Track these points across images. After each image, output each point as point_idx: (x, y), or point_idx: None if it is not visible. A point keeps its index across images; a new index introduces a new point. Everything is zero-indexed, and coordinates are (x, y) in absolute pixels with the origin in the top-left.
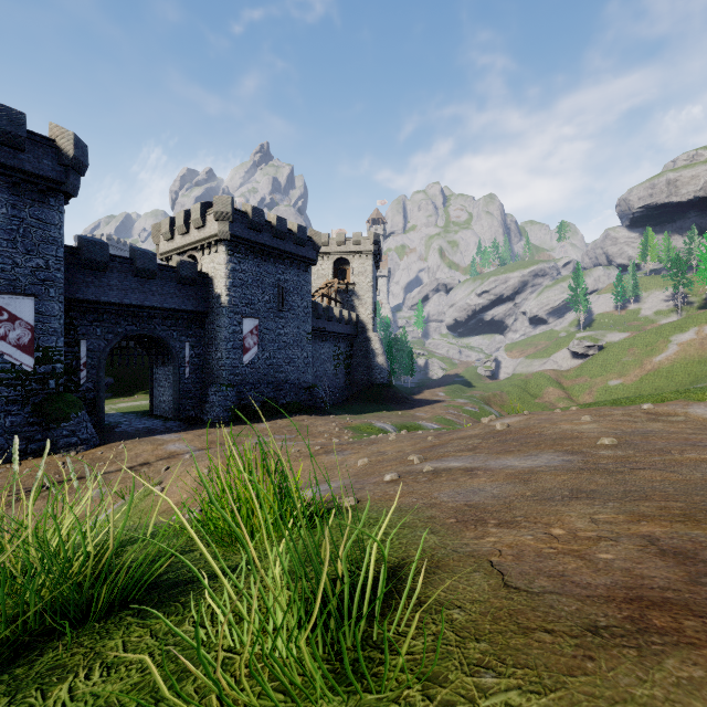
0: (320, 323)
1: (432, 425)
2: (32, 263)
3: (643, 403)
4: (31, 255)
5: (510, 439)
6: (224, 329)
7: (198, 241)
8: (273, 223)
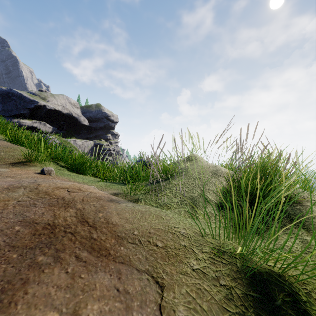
0: None
1: None
2: None
3: None
4: None
5: None
6: None
7: None
8: None
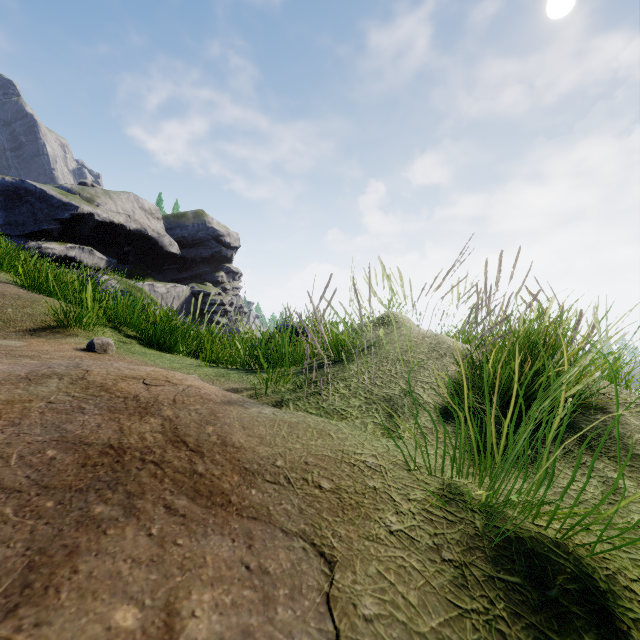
0: None
1: None
2: None
3: None
4: None
5: None
6: None
7: None
8: None
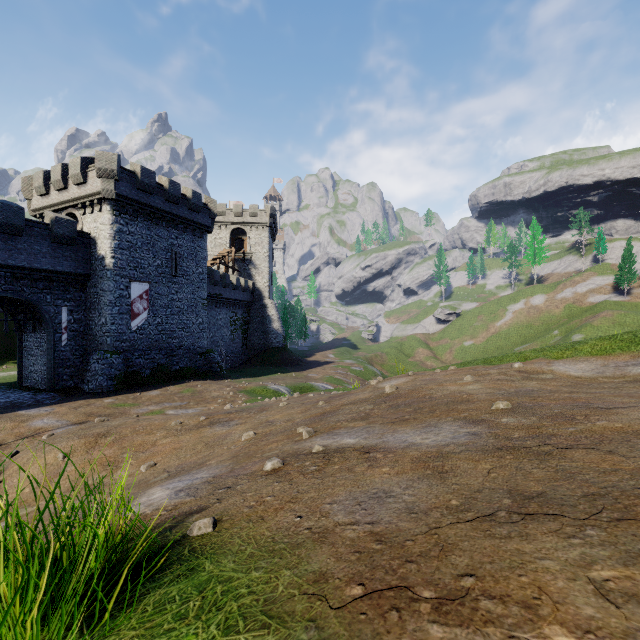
0: (217, 289)
1: (323, 385)
2: None
3: (511, 362)
4: None
5: (402, 403)
6: (109, 293)
7: (78, 198)
8: (165, 186)
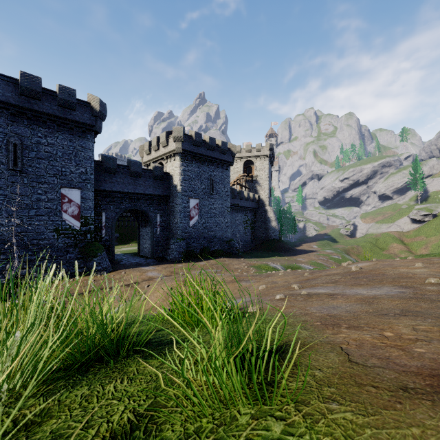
0: (235, 201)
1: (308, 267)
2: (79, 171)
3: None
4: (78, 166)
5: (361, 276)
6: (179, 206)
7: (164, 154)
8: (207, 141)
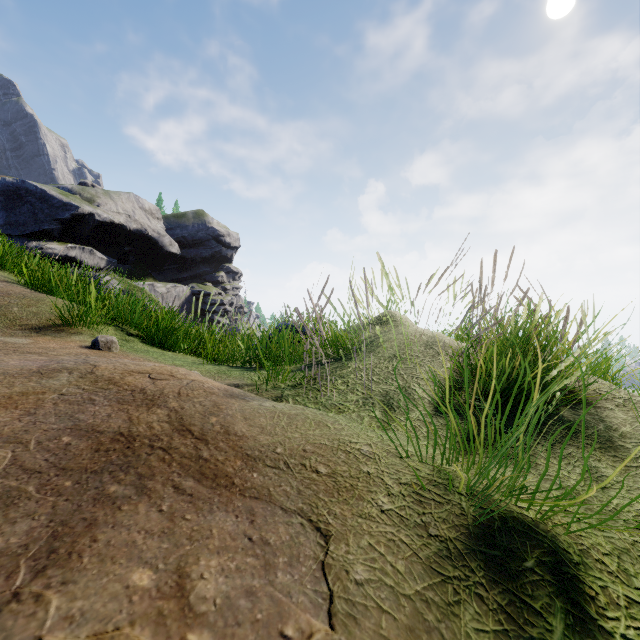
0: None
1: None
2: None
3: None
4: None
5: None
6: None
7: None
8: None
